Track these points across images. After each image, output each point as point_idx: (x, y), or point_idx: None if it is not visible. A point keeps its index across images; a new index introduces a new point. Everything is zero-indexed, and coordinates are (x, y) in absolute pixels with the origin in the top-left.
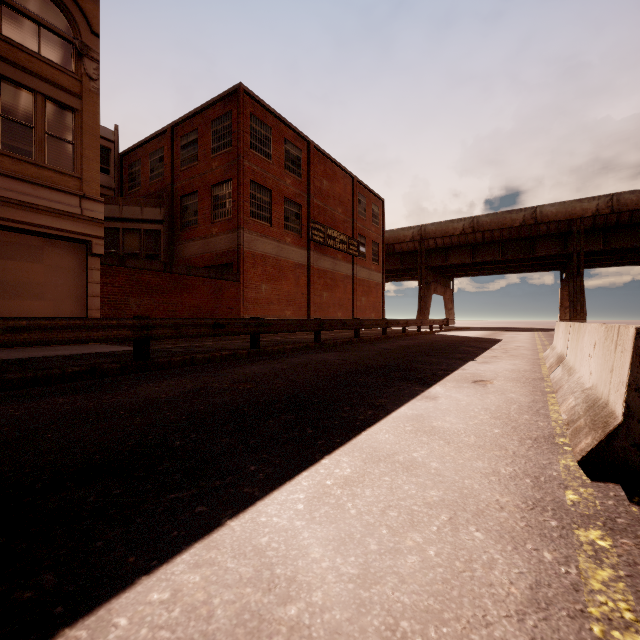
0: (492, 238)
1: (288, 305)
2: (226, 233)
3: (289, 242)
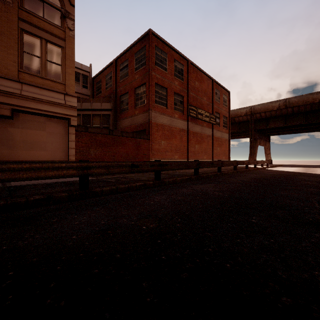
0: (299, 111)
1: (176, 152)
2: (142, 113)
3: (176, 117)
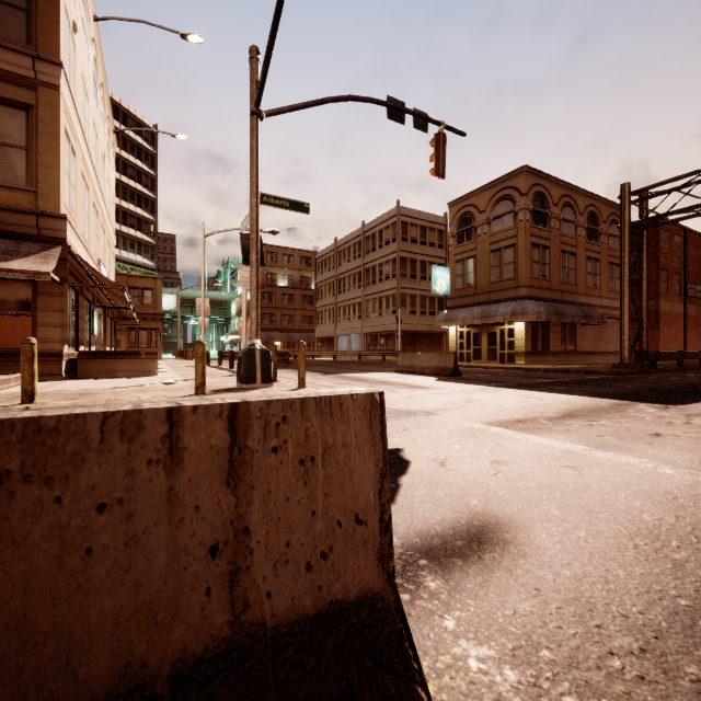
0: None
1: (674, 342)
2: None
3: (675, 300)
